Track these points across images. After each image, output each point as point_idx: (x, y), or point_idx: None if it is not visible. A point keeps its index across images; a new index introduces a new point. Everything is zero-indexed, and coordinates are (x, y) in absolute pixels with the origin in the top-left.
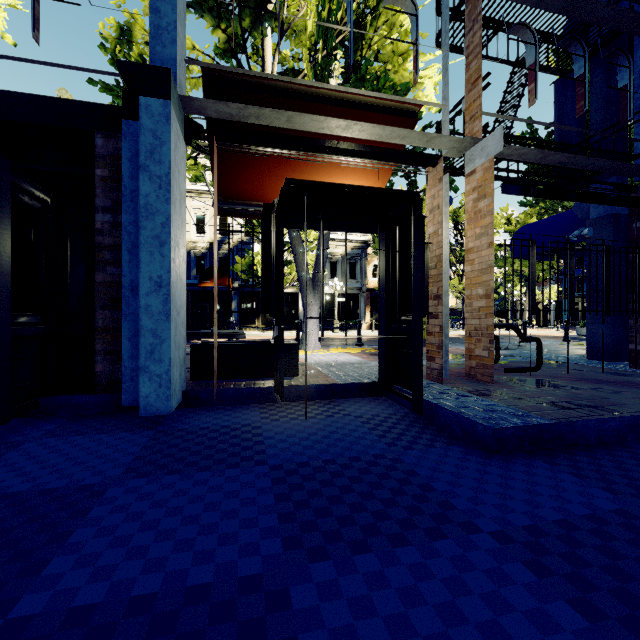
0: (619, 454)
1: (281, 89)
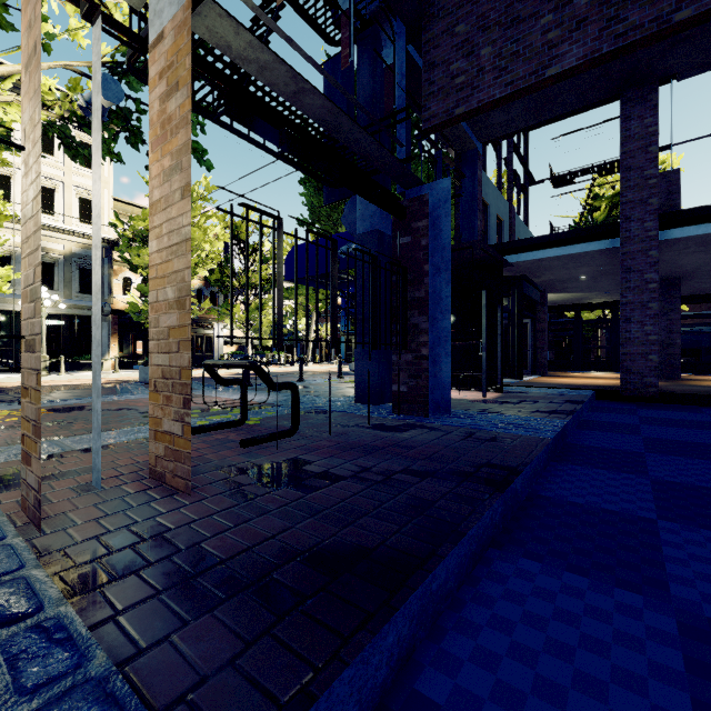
0: None
1: None
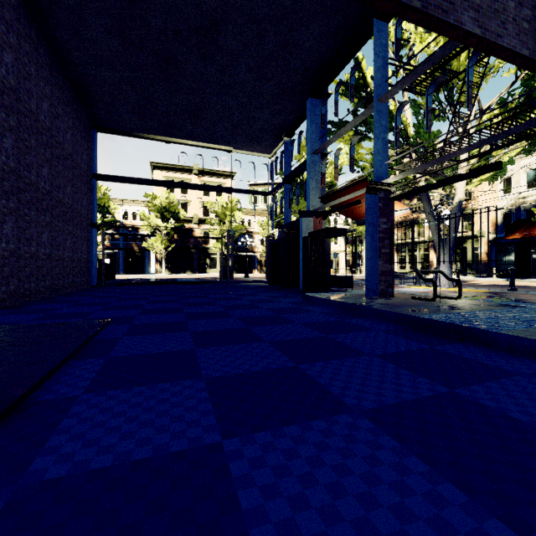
0: (311, 304)
1: (333, 193)
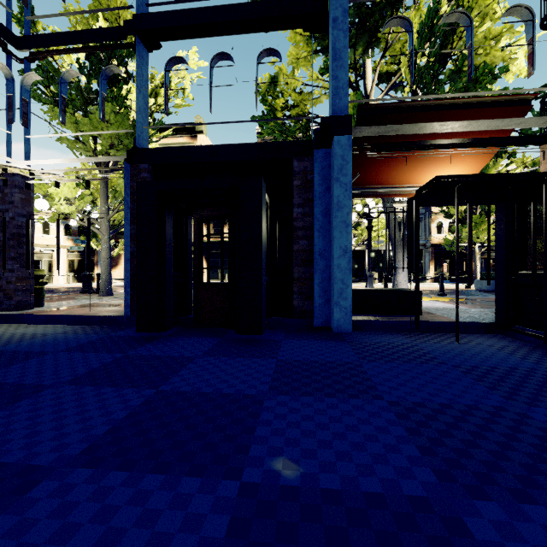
0: None
1: (412, 106)
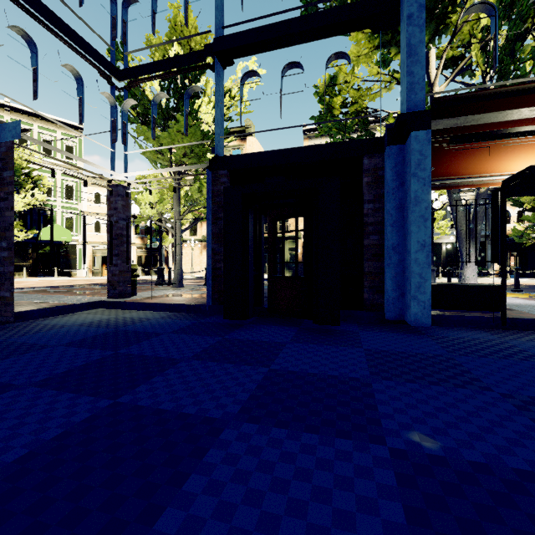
0: None
1: (494, 93)
